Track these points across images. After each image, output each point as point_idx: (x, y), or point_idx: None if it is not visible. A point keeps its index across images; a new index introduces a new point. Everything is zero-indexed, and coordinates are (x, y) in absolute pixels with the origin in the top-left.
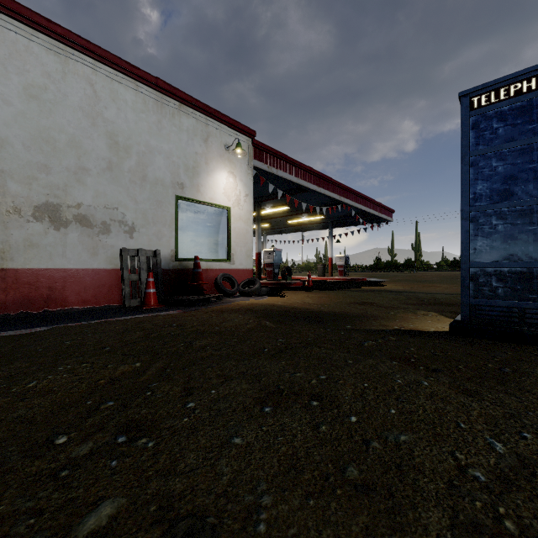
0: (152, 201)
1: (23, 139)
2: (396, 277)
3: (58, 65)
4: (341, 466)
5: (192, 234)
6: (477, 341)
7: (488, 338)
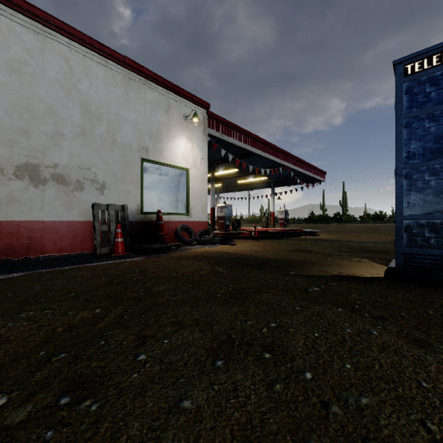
0: (120, 162)
1: (6, 107)
2: (327, 228)
3: (37, 42)
4: (301, 440)
5: (155, 192)
6: (412, 287)
7: (422, 284)
